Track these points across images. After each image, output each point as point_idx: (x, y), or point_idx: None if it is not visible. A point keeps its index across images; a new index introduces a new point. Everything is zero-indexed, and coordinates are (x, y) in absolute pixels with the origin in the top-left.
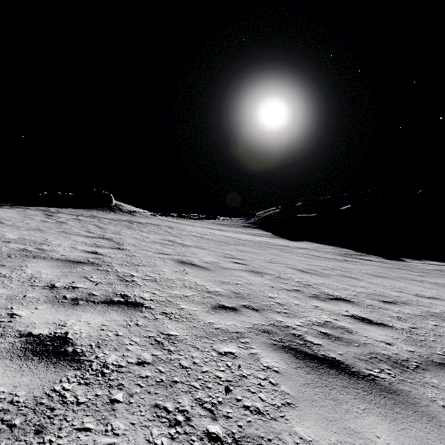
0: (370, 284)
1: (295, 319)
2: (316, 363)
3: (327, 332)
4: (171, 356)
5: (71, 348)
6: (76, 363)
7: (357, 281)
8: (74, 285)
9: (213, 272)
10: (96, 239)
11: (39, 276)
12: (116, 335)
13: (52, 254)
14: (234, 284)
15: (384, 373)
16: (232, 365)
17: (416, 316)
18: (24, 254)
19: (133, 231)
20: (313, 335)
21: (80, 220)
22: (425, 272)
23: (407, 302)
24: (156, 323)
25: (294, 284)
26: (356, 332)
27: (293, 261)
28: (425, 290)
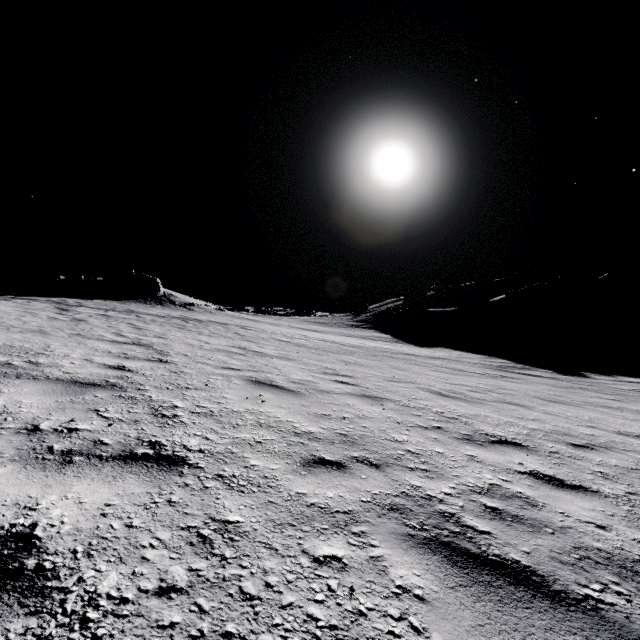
0: (545, 414)
1: (440, 482)
2: (488, 574)
3: (497, 507)
4: (225, 570)
5: (33, 561)
6: (34, 597)
7: (526, 411)
8: (72, 426)
9: (305, 399)
10: (127, 346)
11: (17, 410)
12: (127, 526)
13: (50, 370)
14: (339, 419)
15: (611, 591)
16: (338, 587)
17: (629, 471)
18: (3, 371)
19: (187, 334)
20: (475, 513)
21: (109, 316)
22: (622, 395)
23: (609, 445)
24: (203, 498)
25: (432, 416)
26: (543, 504)
27: (425, 379)
28: (629, 424)
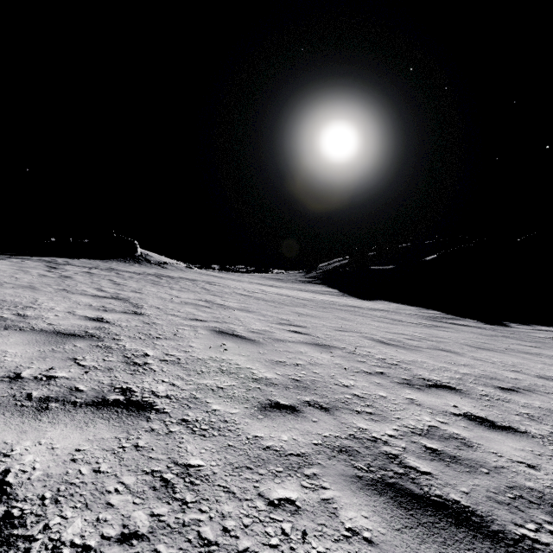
0: (474, 360)
1: (384, 424)
2: (431, 515)
3: (436, 448)
4: (185, 515)
5: (2, 508)
6: None
7: (457, 357)
8: (51, 373)
9: (262, 347)
10: (106, 300)
11: (2, 359)
12: (95, 471)
13: (36, 322)
14: (292, 366)
15: (545, 531)
16: (292, 530)
17: (552, 412)
18: None
19: (160, 289)
20: (417, 454)
21: (92, 273)
22: (539, 342)
23: (532, 388)
24: (168, 442)
25: (375, 362)
26: (478, 444)
27: (368, 328)
28: (548, 369)
